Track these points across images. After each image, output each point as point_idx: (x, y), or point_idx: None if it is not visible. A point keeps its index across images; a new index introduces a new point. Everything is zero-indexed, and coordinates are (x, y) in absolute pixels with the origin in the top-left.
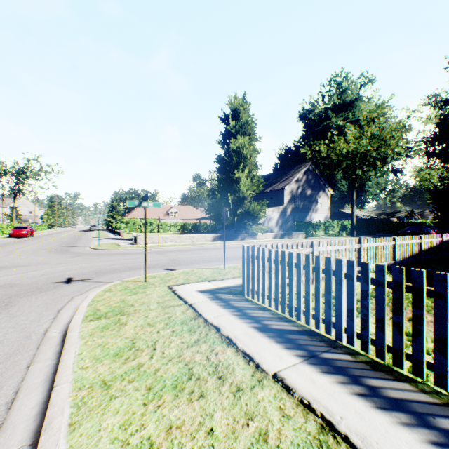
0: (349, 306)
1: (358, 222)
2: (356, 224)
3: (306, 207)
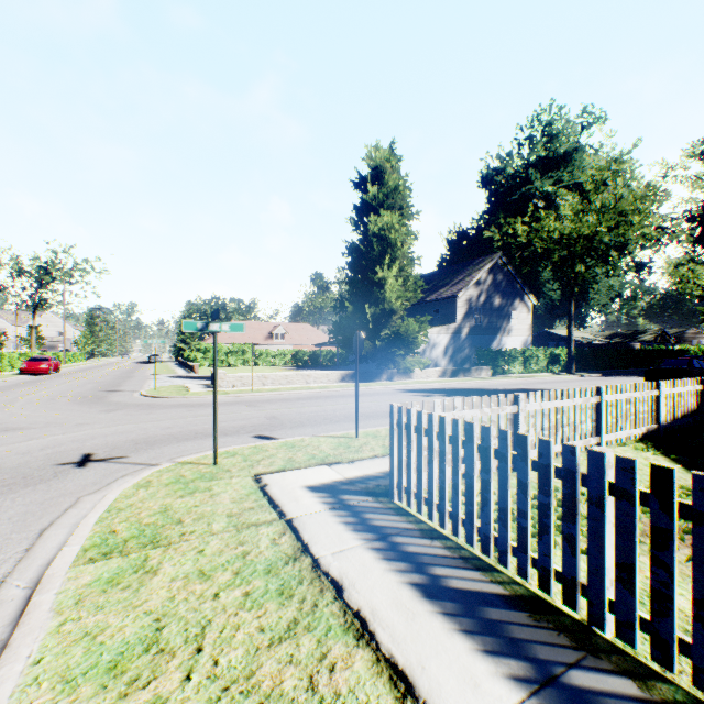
0: (623, 558)
1: (579, 350)
2: (575, 354)
3: (493, 325)
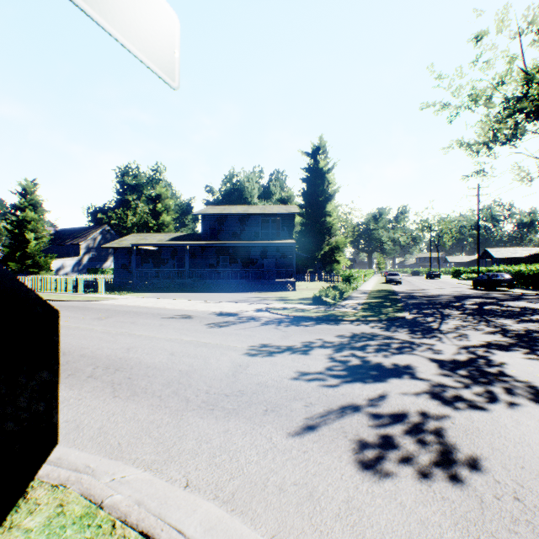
0: None
1: None
2: None
3: (104, 257)
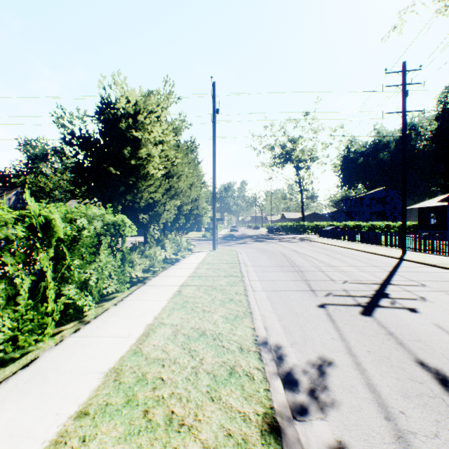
0: None
1: None
2: None
3: None
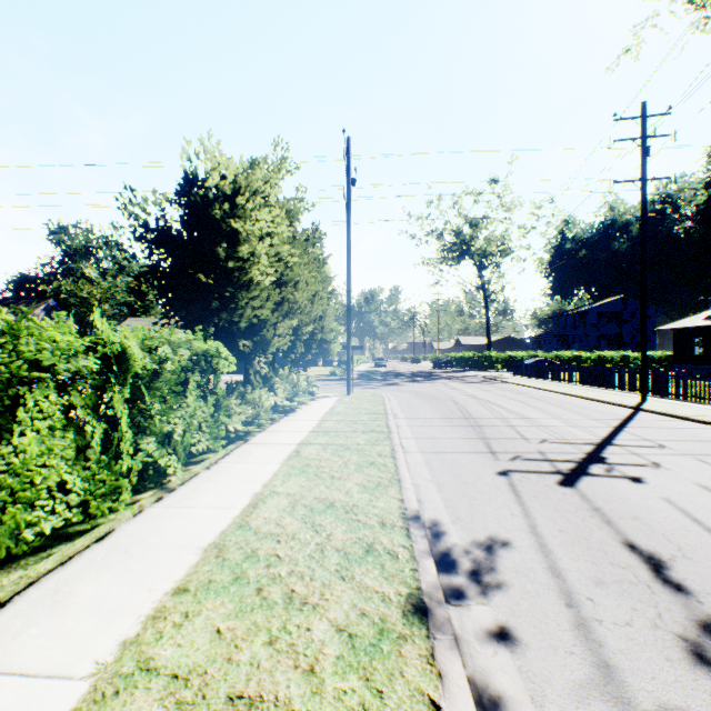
0: None
1: None
2: None
3: None
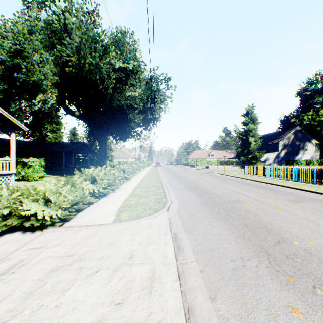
0: (255, 171)
1: None
2: None
3: (295, 152)
